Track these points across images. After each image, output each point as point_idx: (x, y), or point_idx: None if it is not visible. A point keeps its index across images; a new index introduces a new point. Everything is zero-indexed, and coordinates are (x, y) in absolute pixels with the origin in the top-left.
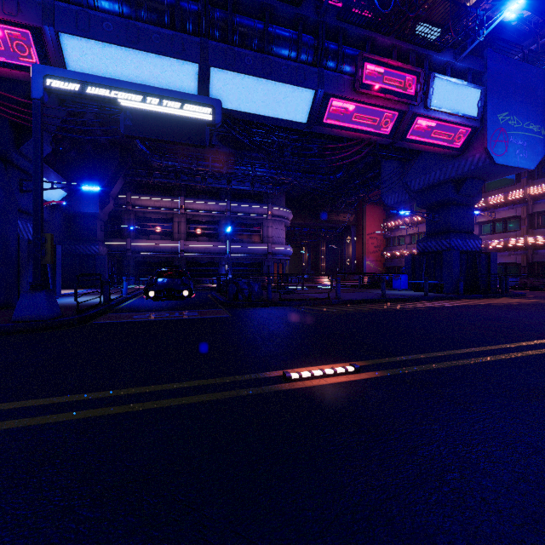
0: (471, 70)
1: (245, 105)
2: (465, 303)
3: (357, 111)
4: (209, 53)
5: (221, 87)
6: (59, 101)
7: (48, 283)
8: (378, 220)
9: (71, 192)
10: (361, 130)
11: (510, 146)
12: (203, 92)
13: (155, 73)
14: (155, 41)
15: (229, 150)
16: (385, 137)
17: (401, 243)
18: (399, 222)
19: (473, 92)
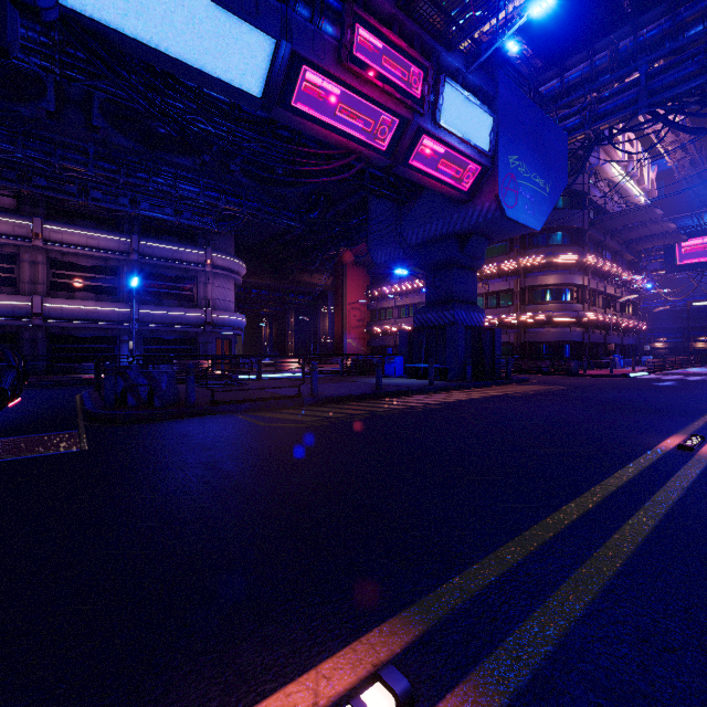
0: (482, 90)
1: (137, 25)
2: (480, 394)
3: (343, 101)
4: None
5: None
6: None
7: None
8: (362, 287)
9: None
10: (348, 135)
11: (520, 198)
12: None
13: None
14: None
15: (129, 143)
16: (381, 154)
17: (389, 316)
18: (387, 290)
19: (486, 118)
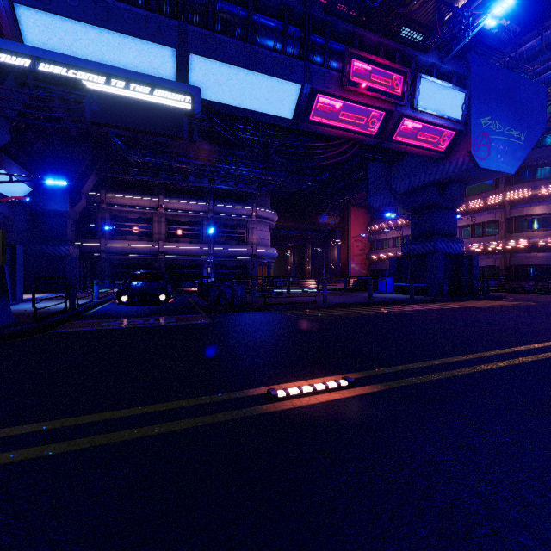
0: (455, 73)
1: (228, 97)
2: (450, 306)
3: (344, 109)
4: (188, 38)
5: (202, 76)
6: (18, 85)
7: (6, 287)
8: (363, 223)
9: (36, 188)
10: (348, 129)
11: (492, 150)
12: (182, 80)
13: (128, 57)
14: (127, 20)
15: (211, 147)
16: (372, 137)
17: (385, 246)
18: (384, 225)
19: (458, 95)
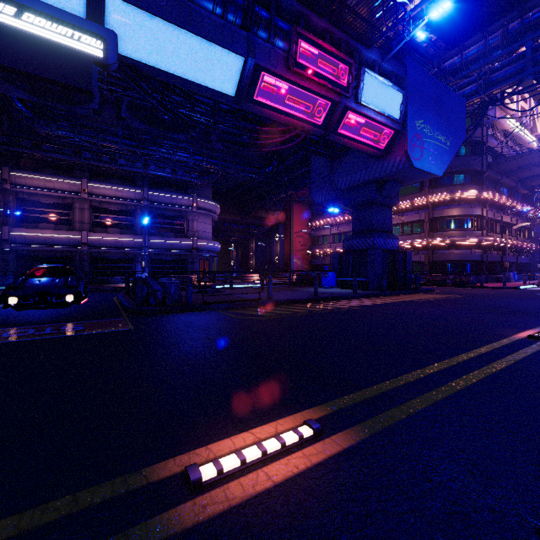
0: (394, 73)
1: (157, 58)
2: (391, 300)
3: (290, 93)
4: None
5: (123, 26)
6: None
7: None
8: (304, 220)
9: None
10: (294, 116)
11: (425, 152)
12: None
13: None
14: None
15: (144, 126)
16: (317, 127)
17: (325, 242)
18: (324, 222)
19: (397, 95)
